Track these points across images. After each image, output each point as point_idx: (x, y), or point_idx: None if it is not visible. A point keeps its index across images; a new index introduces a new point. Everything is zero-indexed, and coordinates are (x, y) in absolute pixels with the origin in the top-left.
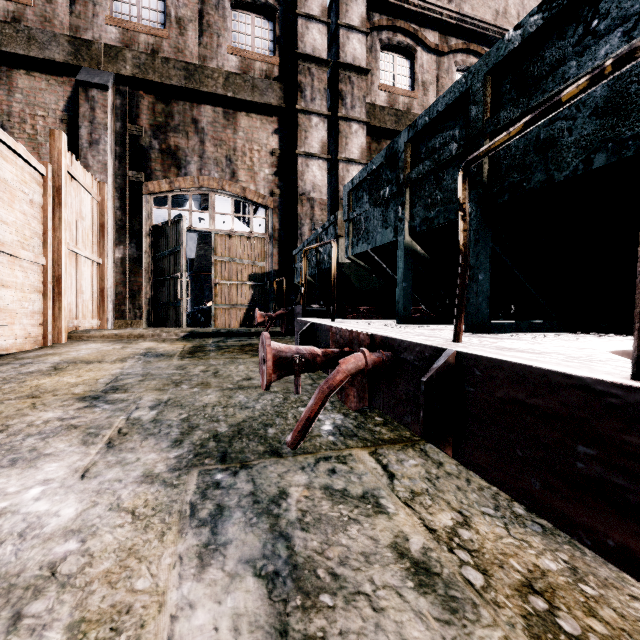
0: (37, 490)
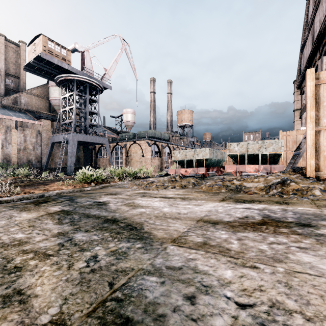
0: None
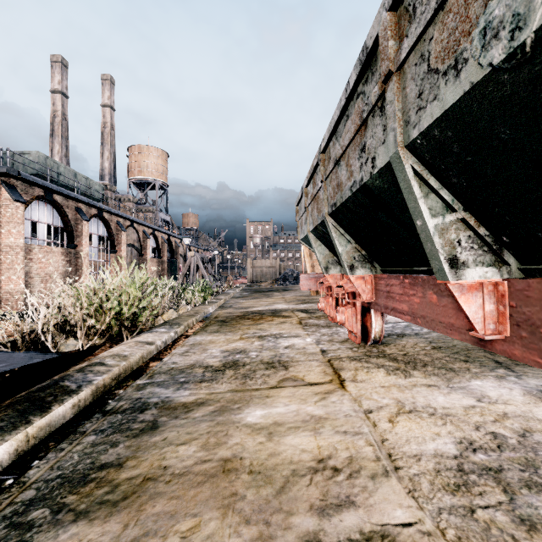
0: None
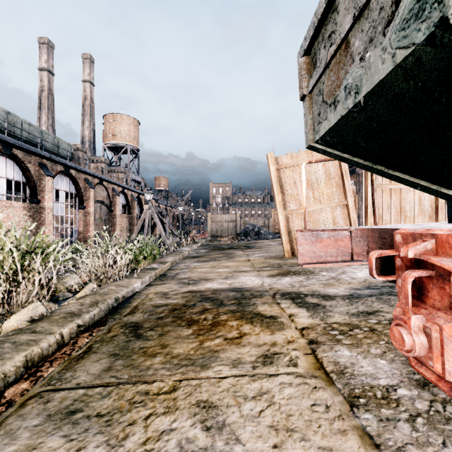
0: (365, 272)
